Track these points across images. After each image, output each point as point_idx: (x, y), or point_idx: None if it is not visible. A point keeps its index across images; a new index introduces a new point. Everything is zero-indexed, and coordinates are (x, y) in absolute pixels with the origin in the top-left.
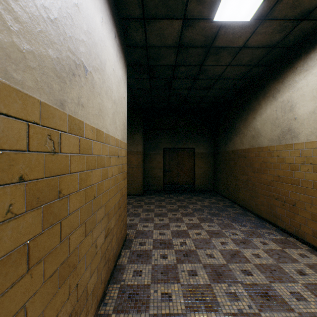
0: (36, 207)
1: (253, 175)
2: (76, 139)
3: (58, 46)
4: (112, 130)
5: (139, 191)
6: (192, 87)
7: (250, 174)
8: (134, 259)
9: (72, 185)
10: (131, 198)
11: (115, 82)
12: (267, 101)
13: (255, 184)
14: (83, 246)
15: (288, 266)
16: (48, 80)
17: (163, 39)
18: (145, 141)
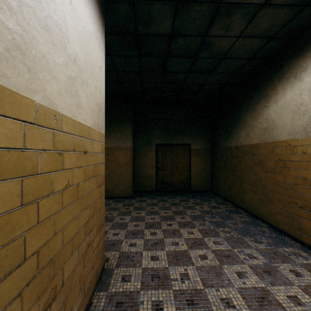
0: None
1: (264, 176)
2: None
3: None
4: (68, 106)
5: (129, 193)
6: (190, 70)
7: (260, 174)
8: None
9: None
10: (118, 201)
11: (77, 29)
12: (286, 83)
13: (268, 187)
14: None
15: None
16: None
17: None
18: (135, 136)
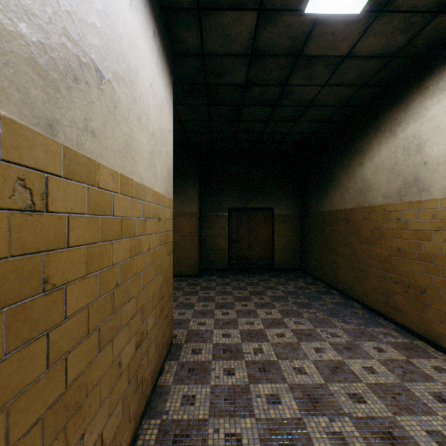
0: None
1: (360, 247)
2: (81, 189)
3: (41, 22)
4: (149, 178)
5: (194, 270)
6: (270, 118)
7: (355, 245)
8: (184, 377)
9: (71, 267)
10: (181, 280)
11: (154, 105)
12: (381, 138)
13: (363, 260)
14: (96, 368)
15: (419, 387)
16: (18, 79)
17: (228, 42)
18: (202, 198)
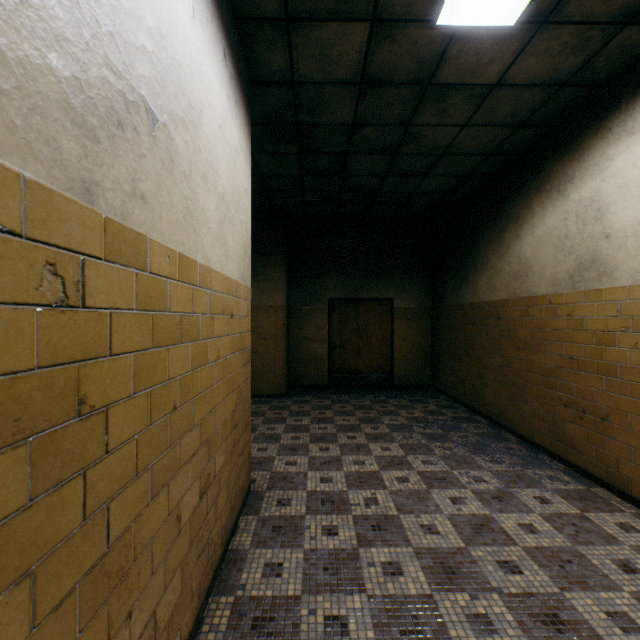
0: (12, 443)
1: (515, 355)
2: (127, 275)
3: (76, 49)
4: (218, 259)
5: (279, 388)
6: (388, 172)
7: (509, 352)
8: (266, 538)
9: (115, 383)
10: (261, 402)
11: (225, 156)
12: (545, 200)
13: (521, 374)
14: (147, 522)
15: (598, 553)
16: (47, 129)
17: (329, 66)
18: (291, 284)
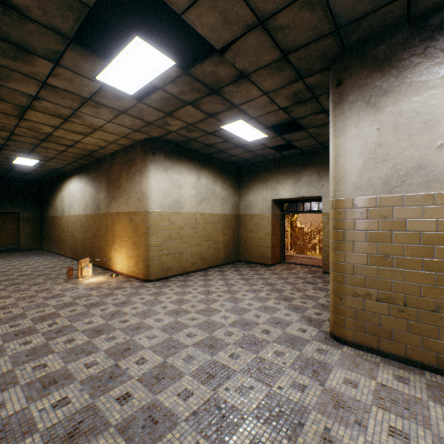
0: None
1: (56, 231)
2: None
3: None
4: None
5: None
6: (10, 173)
7: (55, 231)
8: None
9: None
10: None
11: None
12: (60, 192)
13: (57, 236)
14: None
15: (48, 261)
16: None
17: None
18: None
